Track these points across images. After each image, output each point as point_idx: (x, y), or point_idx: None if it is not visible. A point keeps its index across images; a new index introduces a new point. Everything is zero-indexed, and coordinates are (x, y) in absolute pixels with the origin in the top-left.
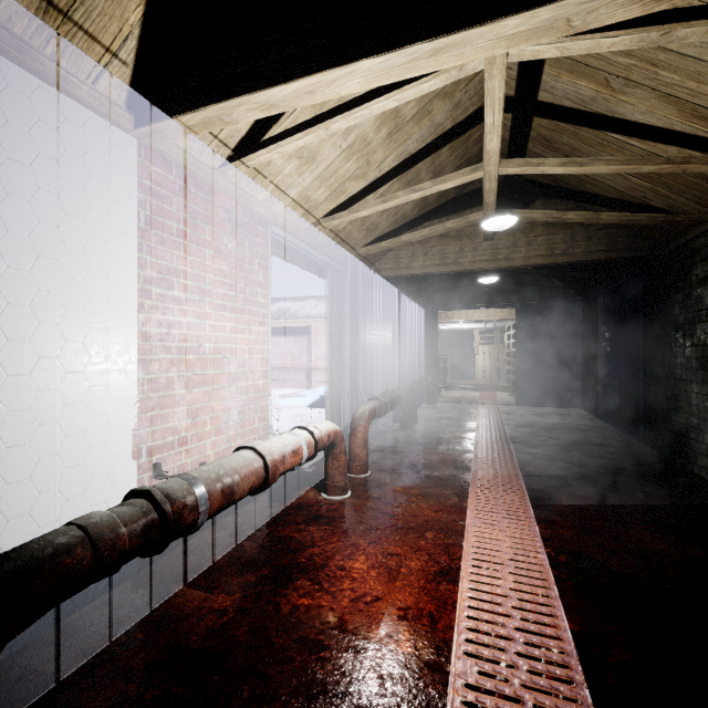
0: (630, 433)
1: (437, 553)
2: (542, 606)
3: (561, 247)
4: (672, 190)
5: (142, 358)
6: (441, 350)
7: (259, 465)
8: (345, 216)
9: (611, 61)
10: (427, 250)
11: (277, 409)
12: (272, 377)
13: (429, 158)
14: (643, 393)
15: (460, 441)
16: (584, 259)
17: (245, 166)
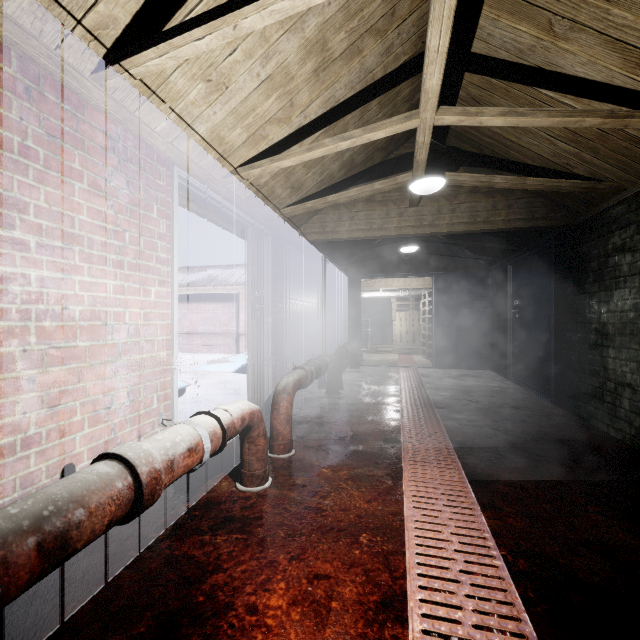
0: (539, 394)
1: (376, 569)
2: None
3: (483, 215)
4: (597, 156)
5: None
6: (362, 316)
7: (125, 483)
8: (266, 165)
9: None
10: (353, 215)
11: (202, 376)
12: (201, 343)
13: (358, 111)
14: (554, 357)
15: (386, 408)
16: (505, 227)
17: (128, 75)
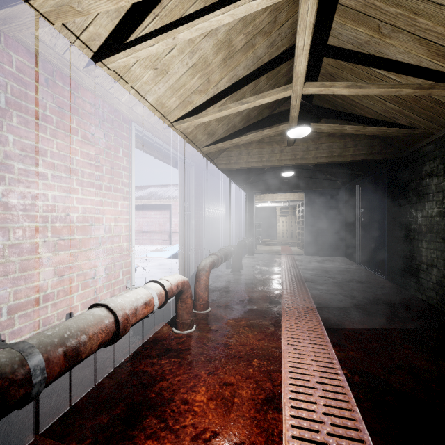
0: (377, 273)
1: (262, 380)
2: (351, 431)
3: (337, 151)
4: (413, 112)
5: (2, 226)
6: (256, 220)
7: (110, 321)
8: (192, 120)
9: (384, 10)
10: (249, 151)
11: (147, 260)
12: (145, 238)
13: (252, 84)
14: (387, 247)
15: (272, 282)
16: (352, 159)
17: (106, 68)
